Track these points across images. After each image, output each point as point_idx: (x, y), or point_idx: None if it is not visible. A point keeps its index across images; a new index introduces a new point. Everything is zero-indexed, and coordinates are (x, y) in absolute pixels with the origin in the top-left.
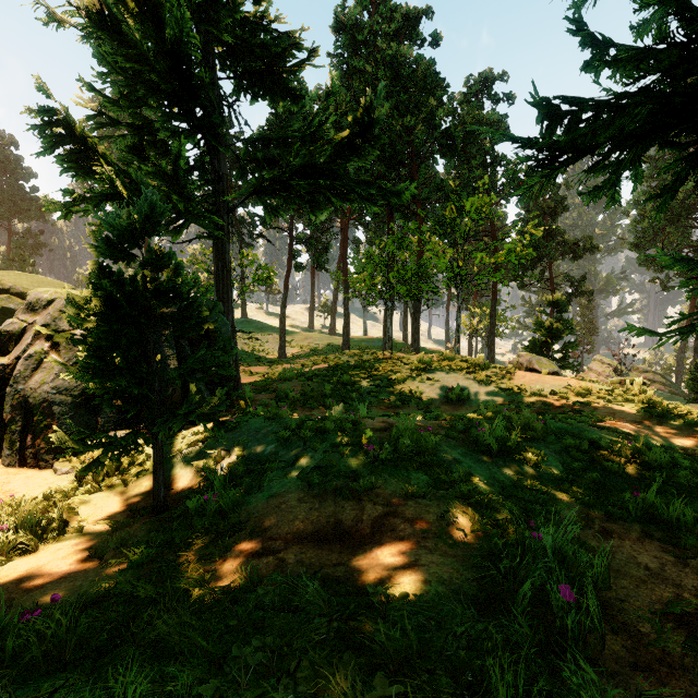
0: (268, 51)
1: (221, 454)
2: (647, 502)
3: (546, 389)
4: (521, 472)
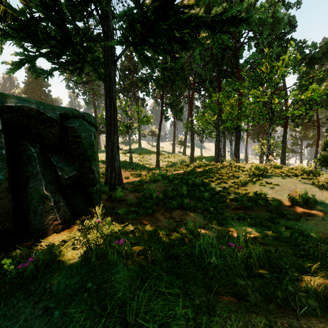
0: None
1: None
2: None
3: None
4: None
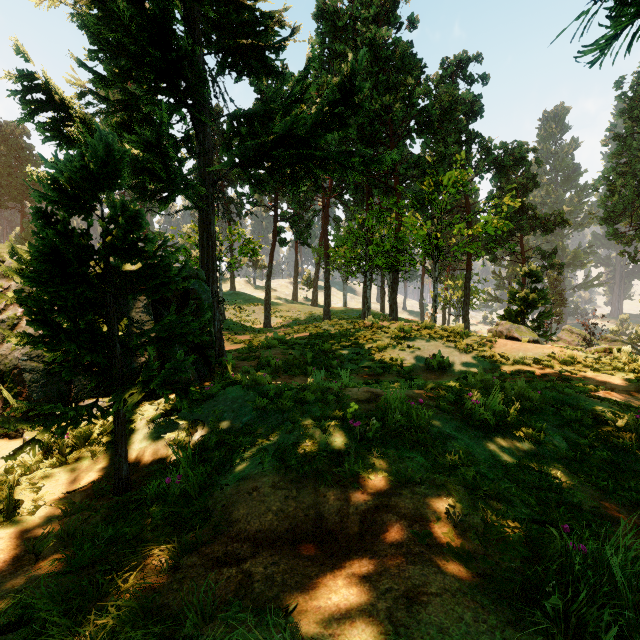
0: (252, 29)
1: (195, 425)
2: None
3: (529, 358)
4: (523, 450)
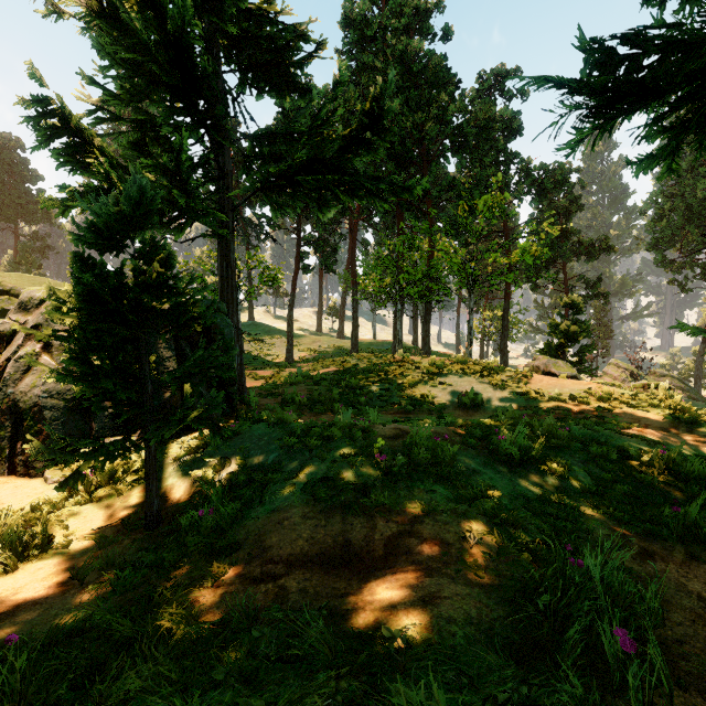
0: (275, 44)
1: (222, 462)
2: (689, 518)
3: (565, 394)
4: (546, 484)
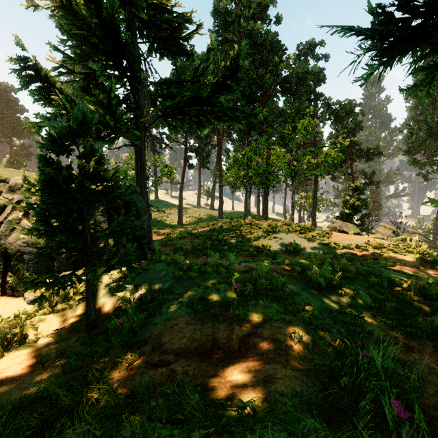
0: (170, 25)
1: (136, 288)
2: (435, 324)
3: (353, 244)
4: (342, 302)
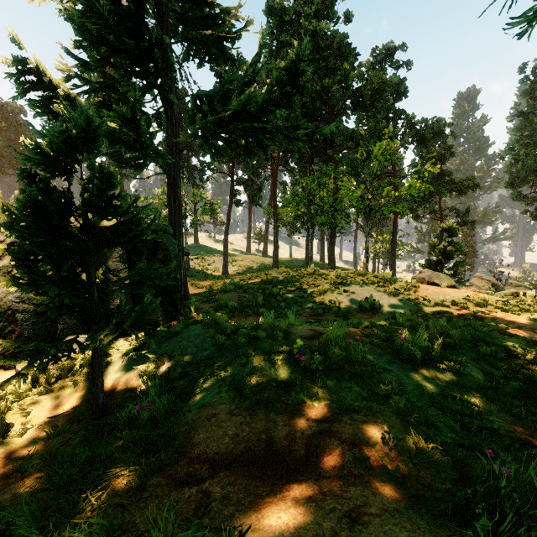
0: (212, 22)
1: (163, 358)
2: None
3: (448, 300)
4: (446, 380)
